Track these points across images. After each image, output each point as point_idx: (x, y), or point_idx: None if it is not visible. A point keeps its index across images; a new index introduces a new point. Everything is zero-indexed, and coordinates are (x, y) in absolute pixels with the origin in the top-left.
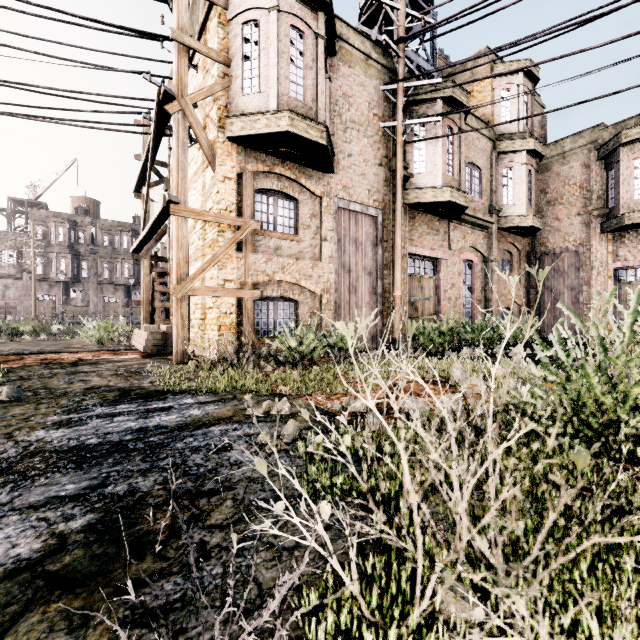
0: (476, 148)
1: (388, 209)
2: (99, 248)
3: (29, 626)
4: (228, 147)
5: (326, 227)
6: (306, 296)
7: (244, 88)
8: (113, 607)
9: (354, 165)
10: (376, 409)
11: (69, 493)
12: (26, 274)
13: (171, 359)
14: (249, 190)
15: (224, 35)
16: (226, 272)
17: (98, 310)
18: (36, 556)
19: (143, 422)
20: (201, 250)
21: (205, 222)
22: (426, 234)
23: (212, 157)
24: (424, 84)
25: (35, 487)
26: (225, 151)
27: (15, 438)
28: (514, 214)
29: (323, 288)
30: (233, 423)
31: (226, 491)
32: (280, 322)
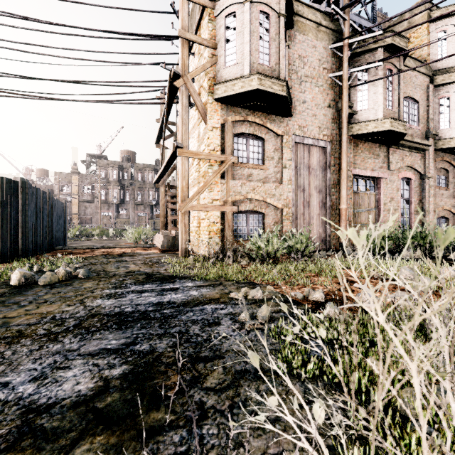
0: (413, 84)
1: (335, 141)
2: (135, 182)
3: (81, 452)
4: (215, 106)
5: (285, 158)
6: (270, 210)
7: (226, 62)
8: (137, 449)
9: (307, 109)
10: (386, 324)
11: (113, 347)
12: (96, 199)
13: (178, 254)
14: (229, 135)
15: (212, 27)
16: (214, 194)
17: (135, 221)
18: (90, 394)
19: (160, 298)
20: (197, 179)
21: (200, 160)
22: (368, 158)
23: (204, 114)
24: (366, 38)
25: (93, 340)
26: (213, 109)
27: (85, 303)
28: (451, 136)
29: (283, 203)
30: (220, 303)
31: (217, 359)
32: (251, 229)
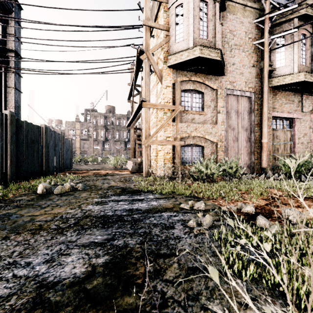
0: None
1: (258, 91)
2: (115, 126)
3: None
4: (168, 71)
5: (219, 105)
6: (208, 143)
7: (176, 40)
8: None
9: (236, 69)
10: None
11: (98, 241)
12: (90, 138)
13: (142, 174)
14: (178, 91)
15: (166, 16)
16: (167, 133)
17: (114, 152)
18: (82, 276)
19: (131, 206)
20: (155, 123)
21: (157, 109)
22: (284, 104)
23: (161, 77)
24: (284, 11)
25: (86, 234)
26: (167, 73)
27: (81, 208)
28: None
29: (218, 139)
30: (173, 212)
31: (173, 256)
32: (194, 157)
